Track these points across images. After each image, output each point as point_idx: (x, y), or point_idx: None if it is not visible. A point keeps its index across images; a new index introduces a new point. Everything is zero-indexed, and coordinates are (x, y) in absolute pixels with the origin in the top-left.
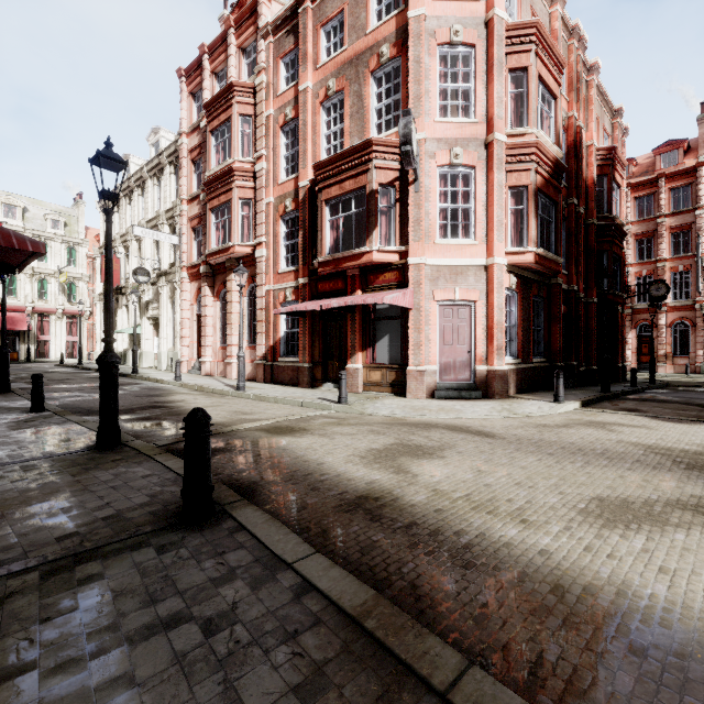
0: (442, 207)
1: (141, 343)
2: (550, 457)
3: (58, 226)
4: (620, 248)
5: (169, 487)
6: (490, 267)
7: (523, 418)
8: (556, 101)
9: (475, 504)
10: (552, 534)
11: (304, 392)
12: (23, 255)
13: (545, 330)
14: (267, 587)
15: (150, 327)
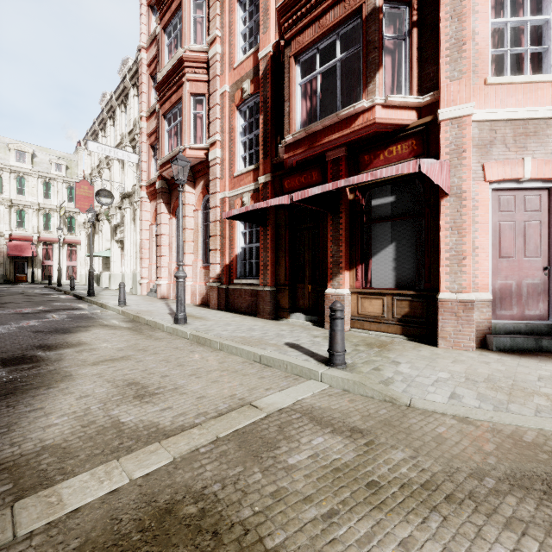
0: (494, 26)
1: (110, 266)
2: None
3: (61, 168)
4: None
5: None
6: None
7: None
8: None
9: None
10: None
11: (264, 327)
12: None
13: None
14: None
15: (118, 250)
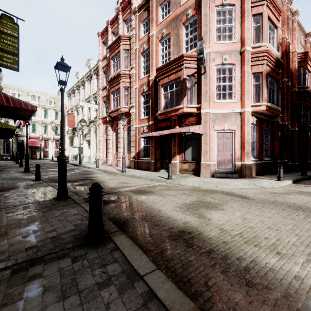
0: (218, 85)
1: (83, 151)
2: (283, 211)
3: (52, 103)
4: (310, 102)
5: (85, 221)
6: (242, 113)
7: (262, 188)
8: (276, 29)
9: (246, 239)
10: (299, 264)
11: (151, 173)
12: (29, 112)
13: (270, 144)
14: (128, 293)
15: (86, 144)
